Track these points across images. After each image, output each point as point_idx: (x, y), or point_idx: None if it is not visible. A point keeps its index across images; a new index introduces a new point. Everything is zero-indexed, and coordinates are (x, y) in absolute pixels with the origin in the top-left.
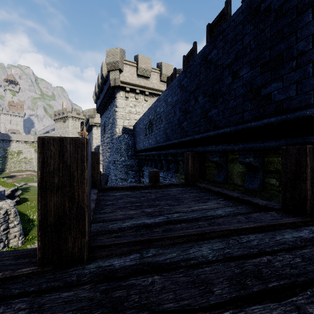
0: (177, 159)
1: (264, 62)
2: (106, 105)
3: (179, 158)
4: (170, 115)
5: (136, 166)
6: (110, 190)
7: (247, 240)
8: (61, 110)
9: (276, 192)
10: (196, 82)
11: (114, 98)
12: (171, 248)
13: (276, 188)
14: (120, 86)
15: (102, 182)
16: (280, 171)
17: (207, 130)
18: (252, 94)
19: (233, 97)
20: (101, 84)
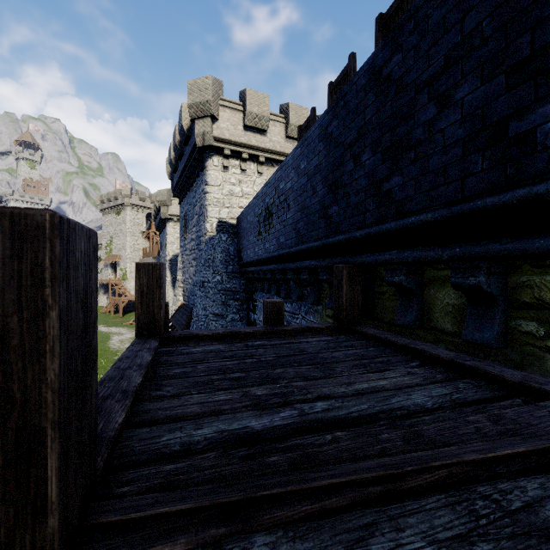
0: (319, 278)
1: (517, 61)
2: (189, 182)
3: (323, 277)
4: (305, 195)
5: (242, 291)
6: (185, 341)
7: (523, 502)
8: (113, 192)
9: (539, 351)
10: (358, 124)
11: (203, 169)
12: (316, 531)
13: (539, 342)
14: (213, 146)
15: (182, 320)
16: (548, 305)
17: (381, 220)
18: (486, 137)
19: (439, 147)
20: (179, 144)
